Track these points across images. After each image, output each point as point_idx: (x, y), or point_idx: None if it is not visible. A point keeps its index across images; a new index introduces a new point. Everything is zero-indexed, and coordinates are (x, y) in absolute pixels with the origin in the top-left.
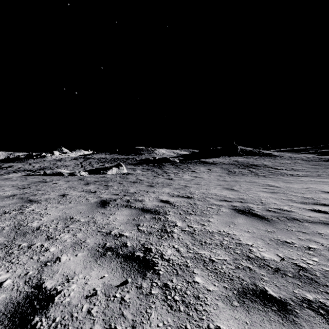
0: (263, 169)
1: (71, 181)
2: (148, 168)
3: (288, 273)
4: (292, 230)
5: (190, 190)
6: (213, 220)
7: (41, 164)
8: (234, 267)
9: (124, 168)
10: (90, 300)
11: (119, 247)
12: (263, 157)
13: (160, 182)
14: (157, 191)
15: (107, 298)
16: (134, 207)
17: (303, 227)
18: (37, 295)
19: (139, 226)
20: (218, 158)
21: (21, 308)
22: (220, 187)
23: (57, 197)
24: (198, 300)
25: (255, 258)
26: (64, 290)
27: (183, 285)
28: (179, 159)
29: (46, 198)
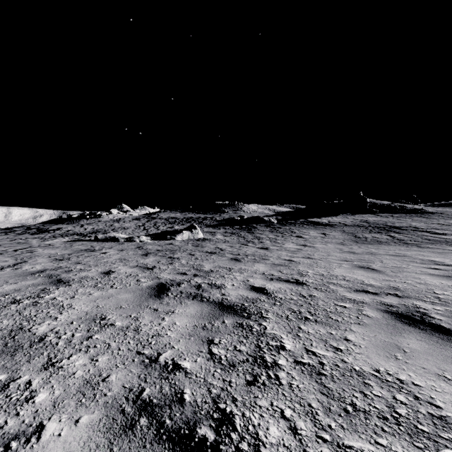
0: (413, 234)
1: (125, 250)
2: (233, 232)
3: None
4: None
5: (299, 269)
6: (355, 337)
7: (95, 226)
8: None
9: (199, 232)
10: None
11: (166, 403)
12: (410, 214)
13: (250, 253)
14: (245, 269)
15: None
16: (208, 299)
17: None
18: None
19: (211, 344)
20: (336, 217)
21: None
22: (347, 264)
23: (97, 275)
24: None
25: None
26: None
27: None
28: (277, 219)
29: (81, 277)
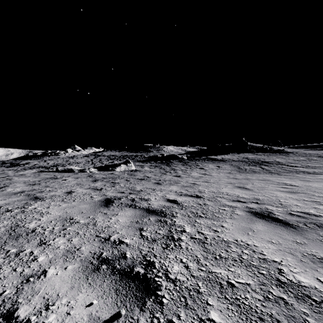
0: (276, 166)
1: (80, 178)
2: (156, 165)
3: None
4: None
5: (199, 189)
6: (227, 225)
7: (55, 161)
8: (262, 296)
9: (132, 165)
10: None
11: (116, 259)
12: (275, 153)
13: (168, 179)
14: (164, 189)
15: None
16: (139, 207)
17: None
18: None
19: (142, 231)
20: (227, 155)
21: None
22: (231, 185)
23: (62, 194)
24: None
25: (289, 283)
26: None
27: None
28: (187, 156)
29: (51, 195)
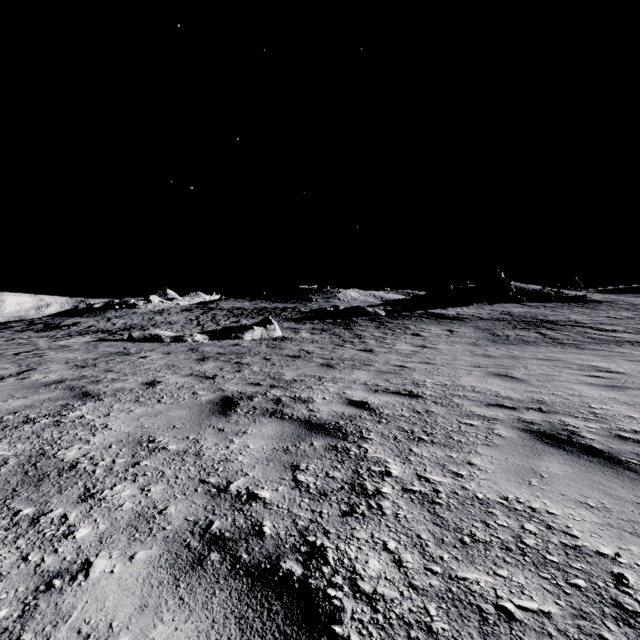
0: (572, 330)
1: (173, 353)
2: (324, 328)
3: None
4: None
5: (414, 378)
6: (481, 461)
7: (128, 320)
8: None
9: (277, 328)
10: None
11: (241, 537)
12: (569, 304)
13: (348, 357)
14: (341, 378)
15: None
16: (291, 416)
17: None
18: None
19: (296, 471)
20: (467, 307)
21: None
22: (480, 371)
23: (138, 387)
24: None
25: None
26: None
27: None
28: (386, 310)
29: (115, 390)
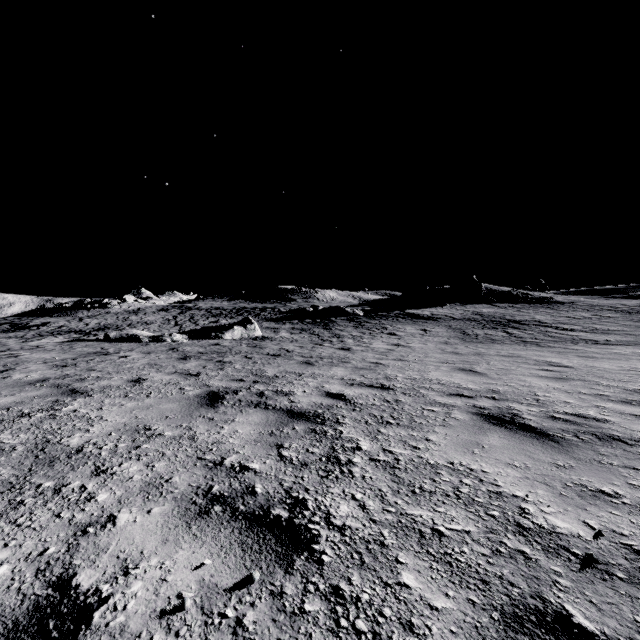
0: (535, 330)
1: (154, 353)
2: (303, 328)
3: (615, 569)
4: (611, 464)
5: (387, 373)
6: (437, 437)
7: (102, 320)
8: (489, 550)
9: (256, 328)
10: (169, 624)
11: (238, 495)
12: (535, 305)
13: (326, 355)
14: (320, 374)
15: (205, 620)
16: (274, 407)
17: (636, 459)
18: (58, 605)
19: (281, 448)
20: (441, 308)
21: (20, 637)
22: (447, 366)
23: (124, 384)
24: (410, 633)
25: (536, 529)
26: (114, 595)
27: (376, 593)
28: (364, 310)
29: (102, 387)
